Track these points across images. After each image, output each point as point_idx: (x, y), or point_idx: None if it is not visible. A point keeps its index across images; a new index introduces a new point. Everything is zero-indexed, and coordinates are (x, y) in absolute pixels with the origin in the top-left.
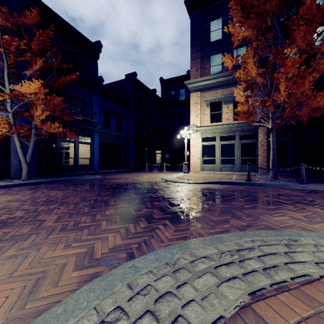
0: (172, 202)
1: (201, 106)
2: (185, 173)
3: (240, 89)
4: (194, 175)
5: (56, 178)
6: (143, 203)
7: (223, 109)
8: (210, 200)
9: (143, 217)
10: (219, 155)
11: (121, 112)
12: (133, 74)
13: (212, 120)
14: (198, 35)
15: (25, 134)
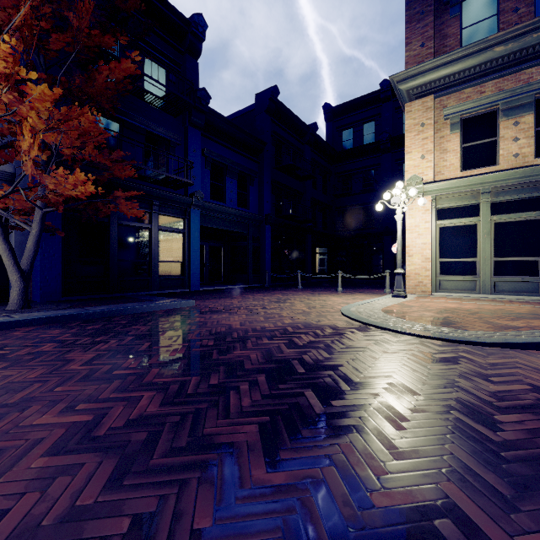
0: None
1: (435, 130)
2: (399, 298)
3: None
4: (434, 306)
5: (85, 307)
6: None
7: (502, 130)
8: None
9: None
10: (490, 252)
11: (246, 169)
12: (272, 91)
13: (468, 164)
14: None
15: (26, 207)
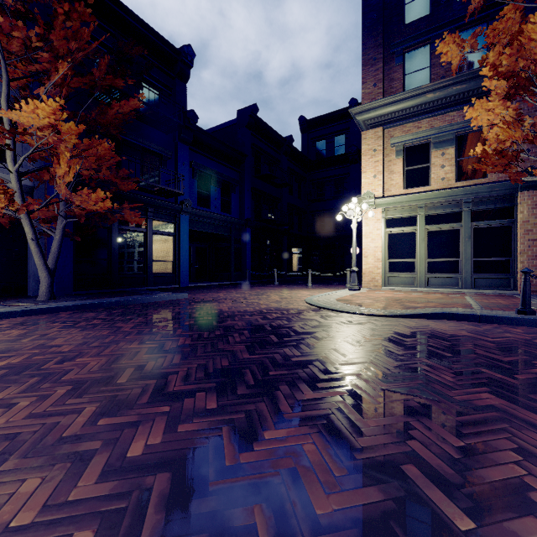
0: (358, 389)
1: (385, 155)
2: (353, 291)
3: (494, 98)
4: (375, 296)
5: (101, 299)
6: (265, 392)
7: (433, 158)
8: (475, 384)
9: (264, 499)
10: (425, 254)
11: (229, 178)
12: (252, 109)
13: (409, 183)
14: (379, 14)
15: (48, 216)
